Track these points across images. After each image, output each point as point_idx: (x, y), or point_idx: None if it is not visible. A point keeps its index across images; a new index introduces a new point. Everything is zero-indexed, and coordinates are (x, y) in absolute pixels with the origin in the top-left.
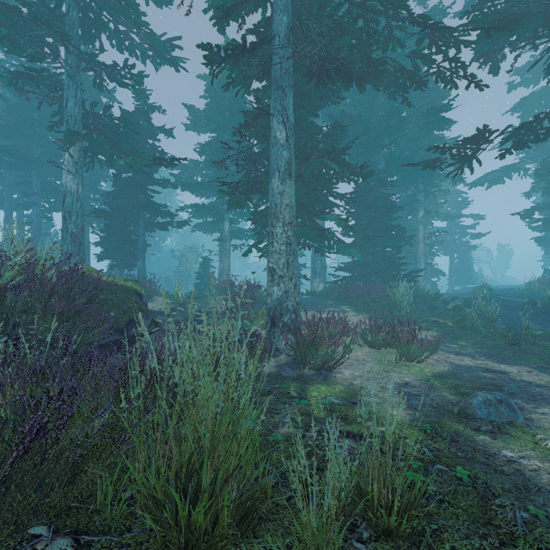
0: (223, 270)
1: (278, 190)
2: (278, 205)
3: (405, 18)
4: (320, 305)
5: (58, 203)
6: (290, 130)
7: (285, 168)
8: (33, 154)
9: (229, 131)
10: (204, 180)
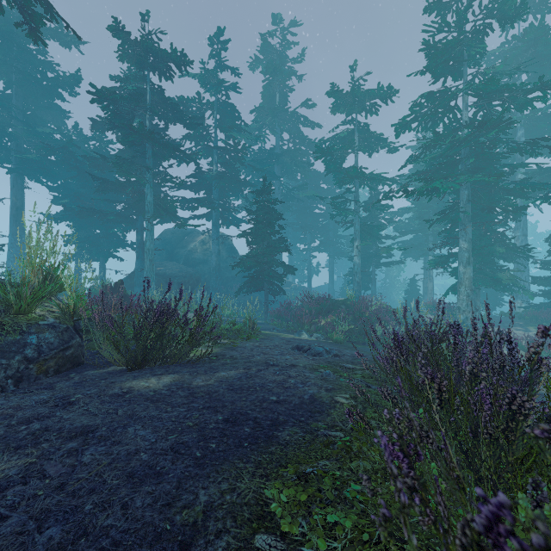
0: (428, 290)
1: (462, 271)
2: (462, 278)
3: (540, 183)
4: (508, 324)
5: (319, 247)
6: (469, 242)
7: (466, 261)
8: (308, 222)
9: None
10: (410, 221)
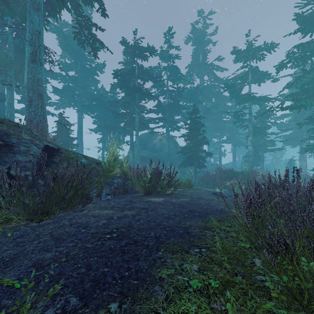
0: (302, 167)
1: None
2: None
3: None
4: None
5: (226, 140)
6: None
7: None
8: (219, 126)
9: None
10: (289, 122)
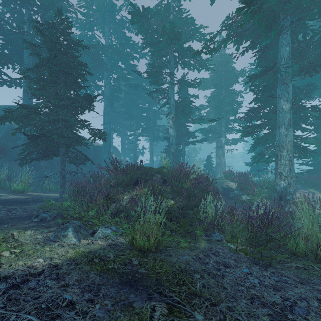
0: (221, 163)
1: (284, 134)
2: (284, 141)
3: None
4: None
5: (142, 133)
6: (290, 103)
7: (288, 123)
8: (134, 113)
9: (224, 88)
10: (207, 114)
